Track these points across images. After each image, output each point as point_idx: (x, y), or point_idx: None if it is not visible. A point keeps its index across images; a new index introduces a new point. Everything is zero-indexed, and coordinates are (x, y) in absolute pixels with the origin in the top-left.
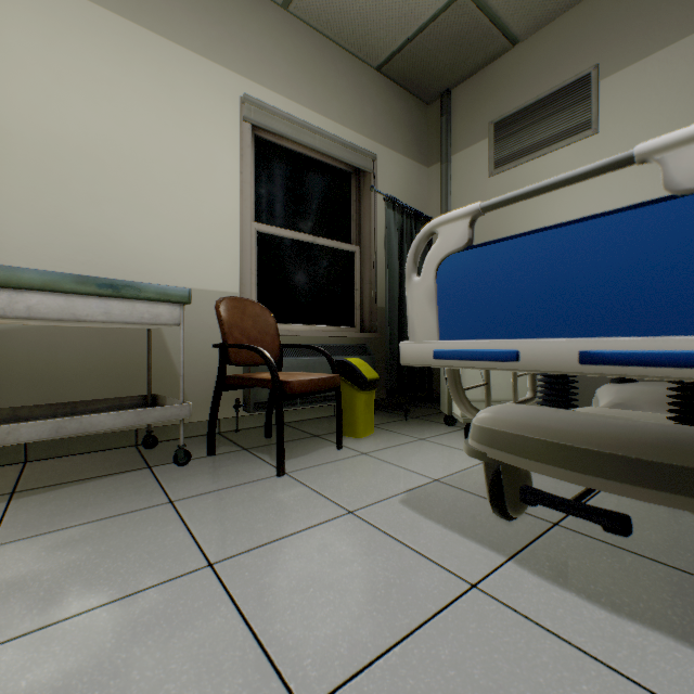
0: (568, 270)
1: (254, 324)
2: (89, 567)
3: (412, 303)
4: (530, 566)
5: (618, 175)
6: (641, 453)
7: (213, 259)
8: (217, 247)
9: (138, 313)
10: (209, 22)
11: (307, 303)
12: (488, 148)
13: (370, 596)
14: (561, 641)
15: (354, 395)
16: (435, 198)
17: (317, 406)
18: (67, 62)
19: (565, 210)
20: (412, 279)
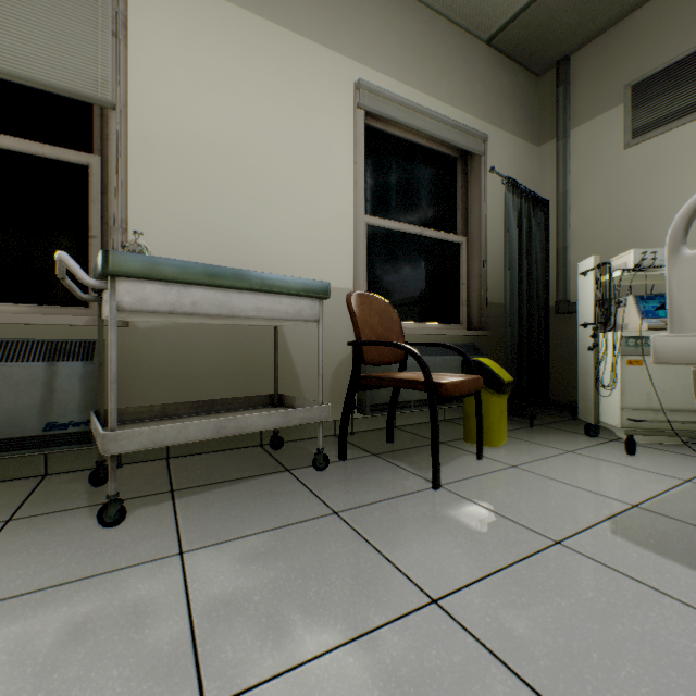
0: None
1: (379, 321)
2: (296, 589)
3: (679, 283)
4: None
5: None
6: None
7: (328, 254)
8: (332, 242)
9: (283, 309)
10: (325, 8)
11: (414, 299)
12: (623, 115)
13: (690, 677)
14: None
15: (487, 399)
16: (548, 180)
17: (426, 409)
18: (201, 61)
19: None
20: (681, 252)
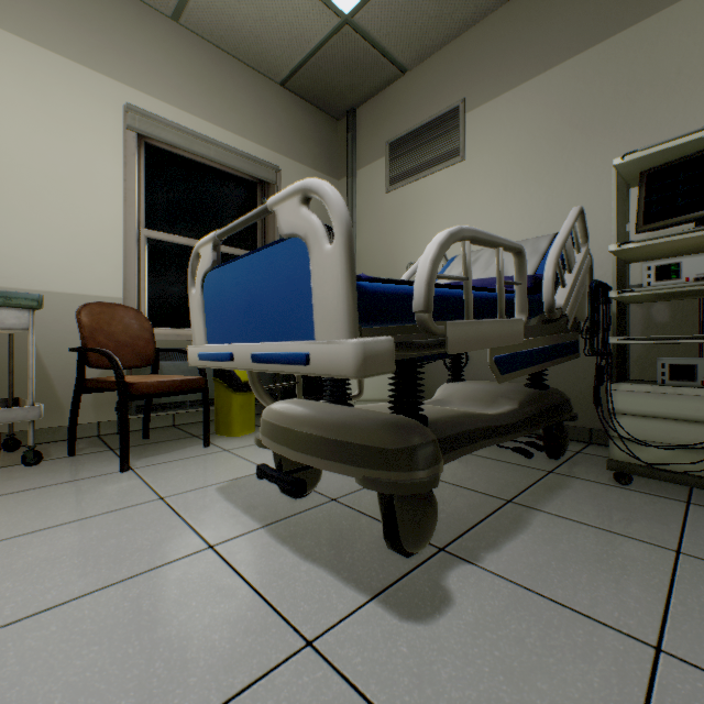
0: (254, 289)
1: (125, 329)
2: None
3: (193, 312)
4: (275, 531)
5: (479, 198)
6: (324, 433)
7: (92, 264)
8: (97, 253)
9: None
10: (88, 30)
11: None
12: (385, 166)
13: (112, 559)
14: (239, 579)
15: (229, 396)
16: None
17: (213, 408)
18: None
19: (442, 228)
20: (192, 291)
